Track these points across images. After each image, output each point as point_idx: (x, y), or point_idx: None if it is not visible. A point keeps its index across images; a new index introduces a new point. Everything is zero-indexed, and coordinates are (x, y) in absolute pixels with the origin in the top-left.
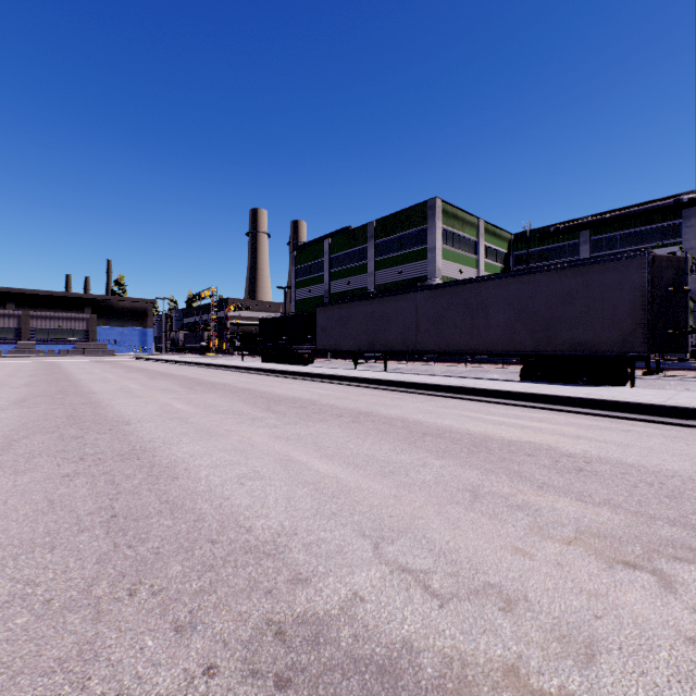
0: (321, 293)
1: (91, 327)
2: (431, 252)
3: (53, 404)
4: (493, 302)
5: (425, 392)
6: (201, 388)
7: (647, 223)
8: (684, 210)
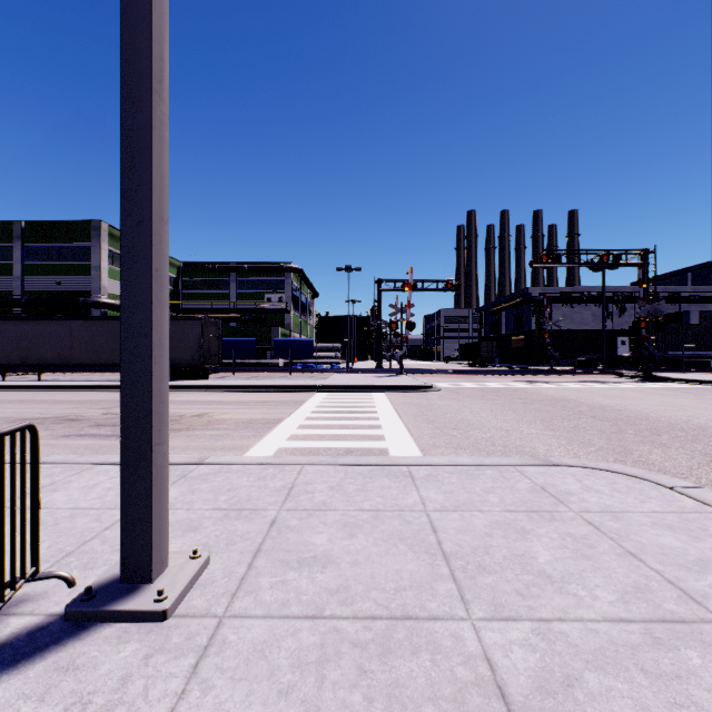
0: None
1: None
2: (96, 270)
3: None
4: None
5: (73, 390)
6: None
7: (269, 276)
8: (286, 273)
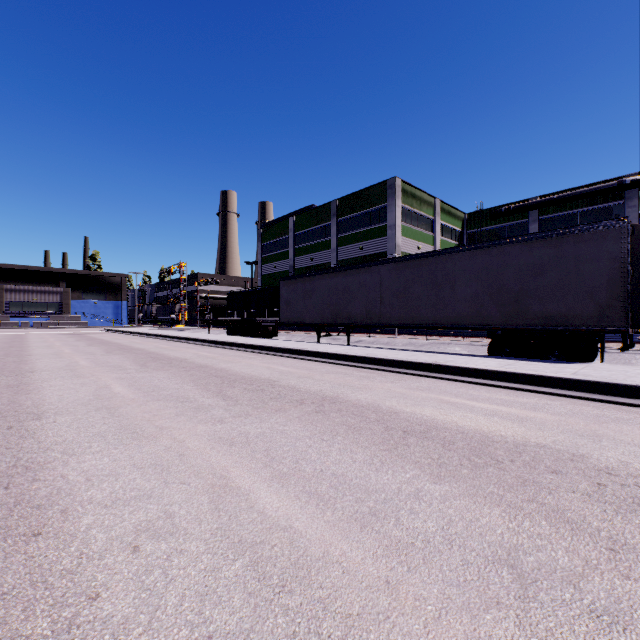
0: (286, 268)
1: (65, 300)
2: (390, 229)
3: None
4: (459, 275)
5: (394, 369)
6: (154, 365)
7: (592, 203)
8: (627, 191)
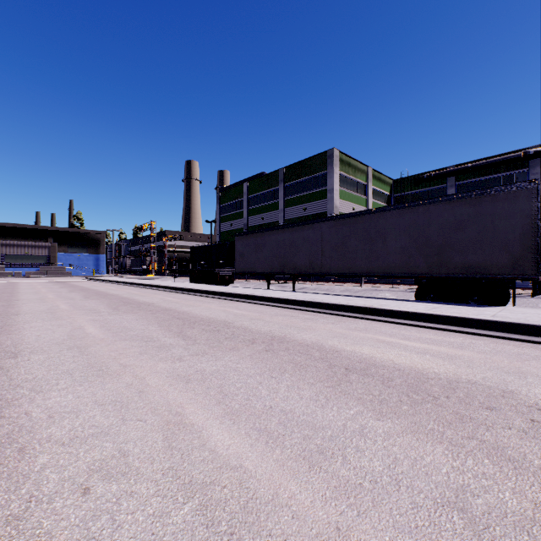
0: (241, 226)
1: (52, 254)
2: (330, 193)
3: None
4: (390, 230)
5: (334, 312)
6: (125, 308)
7: (501, 171)
8: (530, 161)
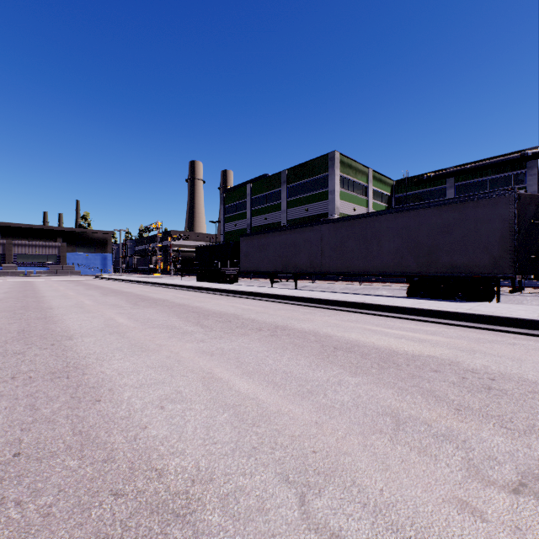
0: (244, 226)
1: (62, 253)
2: (331, 194)
3: (12, 318)
4: (384, 233)
5: (331, 307)
6: (144, 304)
7: (499, 172)
8: (528, 162)
